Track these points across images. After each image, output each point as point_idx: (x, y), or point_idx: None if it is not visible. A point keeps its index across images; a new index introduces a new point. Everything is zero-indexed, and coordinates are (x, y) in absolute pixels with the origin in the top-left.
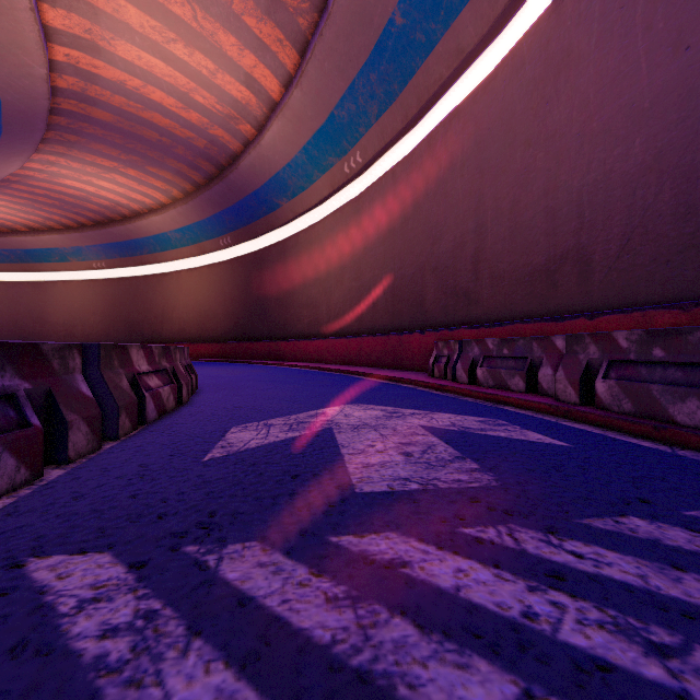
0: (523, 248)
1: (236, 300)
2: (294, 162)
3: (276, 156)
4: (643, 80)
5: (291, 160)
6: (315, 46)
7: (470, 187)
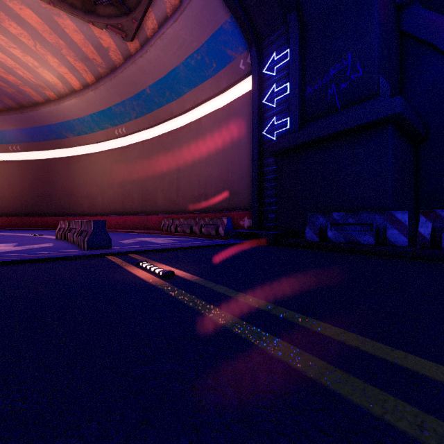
0: (192, 189)
1: (25, 188)
2: (82, 119)
3: (70, 113)
4: (217, 154)
5: (80, 117)
6: (106, 82)
7: (176, 163)
